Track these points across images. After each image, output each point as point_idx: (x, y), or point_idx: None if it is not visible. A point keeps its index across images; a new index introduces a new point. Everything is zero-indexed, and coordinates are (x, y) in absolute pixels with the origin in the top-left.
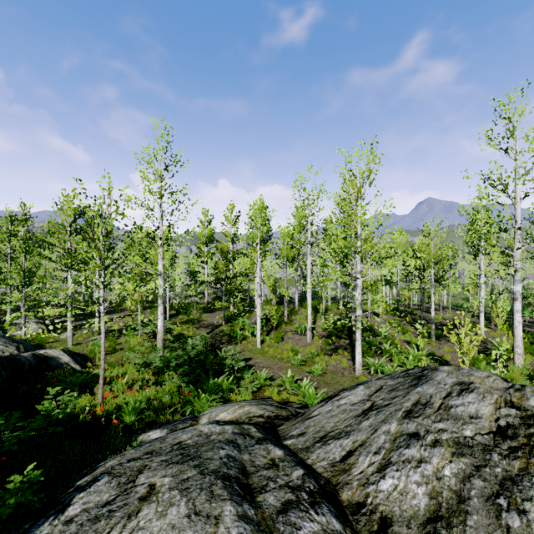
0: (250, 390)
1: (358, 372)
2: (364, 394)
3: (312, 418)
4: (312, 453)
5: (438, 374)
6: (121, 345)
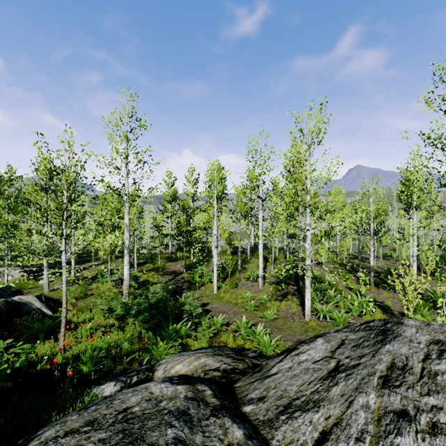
0: (207, 335)
1: (307, 317)
2: (325, 349)
3: (271, 376)
4: (276, 430)
5: (405, 329)
6: (92, 291)
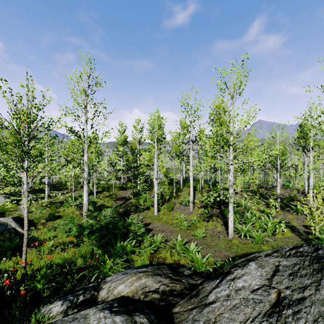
0: (148, 252)
1: (231, 236)
2: (260, 275)
3: (210, 305)
4: None
5: None
6: (59, 213)
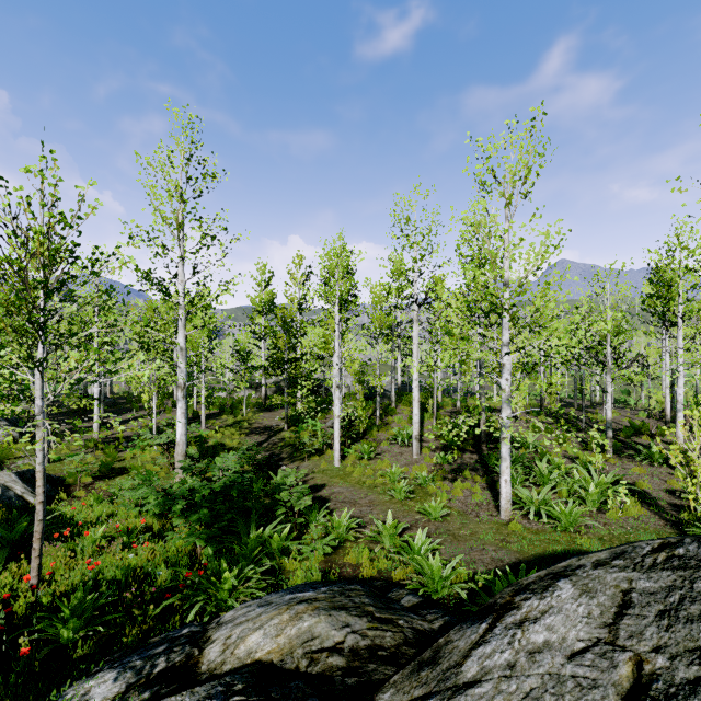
0: (320, 551)
1: (505, 514)
2: (588, 616)
3: (468, 691)
4: None
5: None
6: (124, 463)
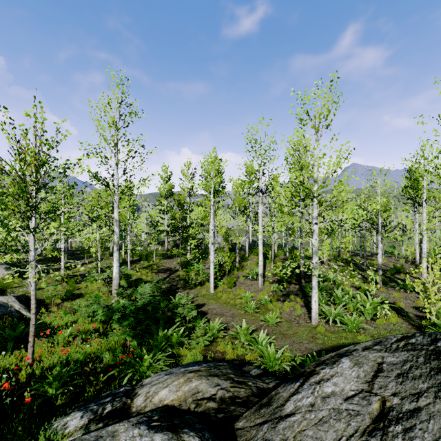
0: (202, 344)
1: (314, 321)
2: (357, 377)
3: (287, 419)
4: None
5: None
6: (80, 290)
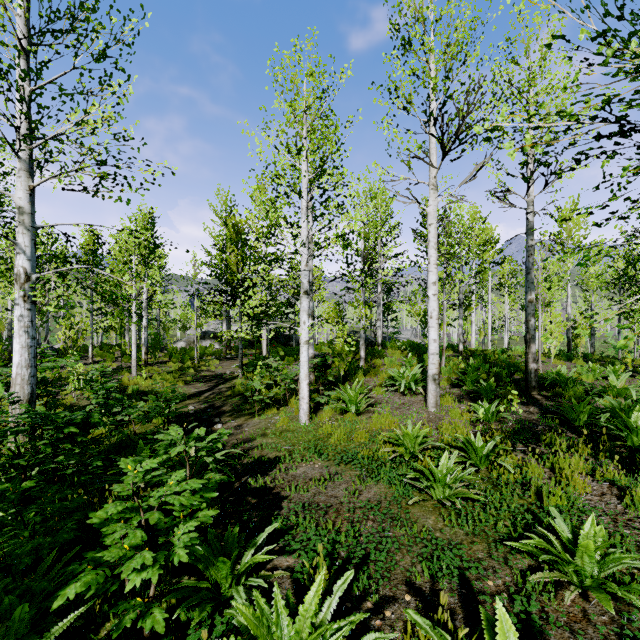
0: None
1: None
2: None
3: None
4: None
5: None
6: None
